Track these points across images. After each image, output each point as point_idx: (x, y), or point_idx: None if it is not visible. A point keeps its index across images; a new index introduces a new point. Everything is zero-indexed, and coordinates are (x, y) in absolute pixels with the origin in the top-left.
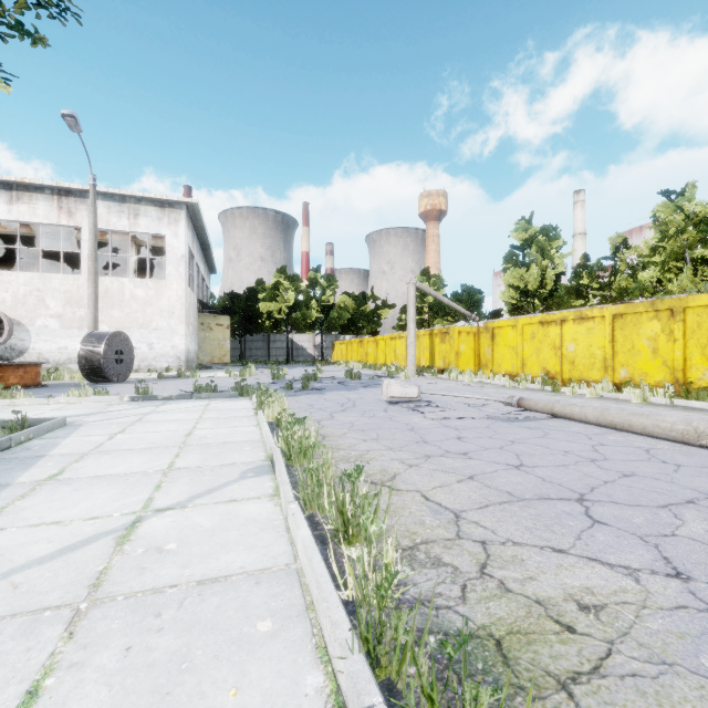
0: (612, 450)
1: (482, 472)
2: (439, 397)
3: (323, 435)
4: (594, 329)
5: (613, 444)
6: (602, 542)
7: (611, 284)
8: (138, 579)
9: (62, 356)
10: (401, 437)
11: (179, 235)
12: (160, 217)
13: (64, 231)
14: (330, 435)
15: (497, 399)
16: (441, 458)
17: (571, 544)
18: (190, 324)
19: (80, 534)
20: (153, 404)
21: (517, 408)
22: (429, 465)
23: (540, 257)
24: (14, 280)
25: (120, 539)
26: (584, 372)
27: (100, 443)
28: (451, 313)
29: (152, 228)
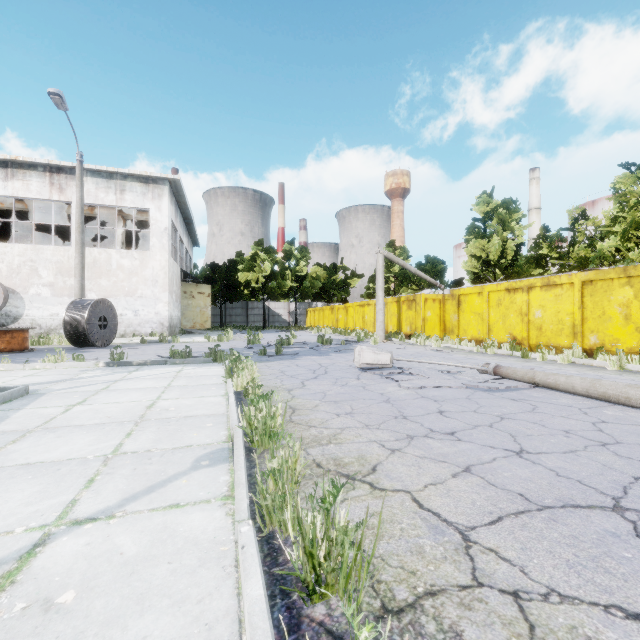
0: (619, 430)
1: (479, 462)
2: (411, 363)
3: (293, 407)
4: (562, 295)
5: (615, 421)
6: None
7: (569, 254)
8: None
9: (54, 322)
10: (377, 411)
11: (162, 209)
12: (145, 192)
13: (57, 206)
14: (300, 407)
15: (471, 367)
16: (427, 440)
17: None
18: (173, 292)
19: None
20: (126, 370)
21: (493, 376)
22: (414, 449)
23: (501, 228)
24: (10, 251)
25: (1, 580)
26: (552, 338)
27: (52, 416)
28: (416, 282)
29: (137, 203)
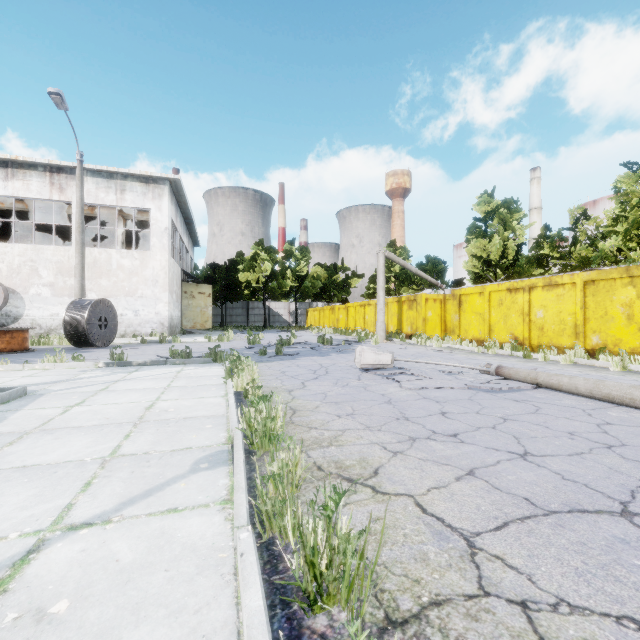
0: (624, 432)
1: (483, 465)
2: (412, 364)
3: (294, 408)
4: (564, 295)
5: (620, 422)
6: None
7: (571, 254)
8: None
9: (54, 322)
10: (378, 412)
11: (163, 209)
12: (145, 192)
13: (57, 206)
14: (301, 408)
15: (473, 367)
16: (429, 442)
17: None
18: (174, 292)
19: None
20: (126, 370)
21: (495, 377)
22: (417, 452)
23: (502, 228)
24: (10, 251)
25: None
26: (554, 338)
27: (50, 417)
28: (417, 282)
29: (137, 202)
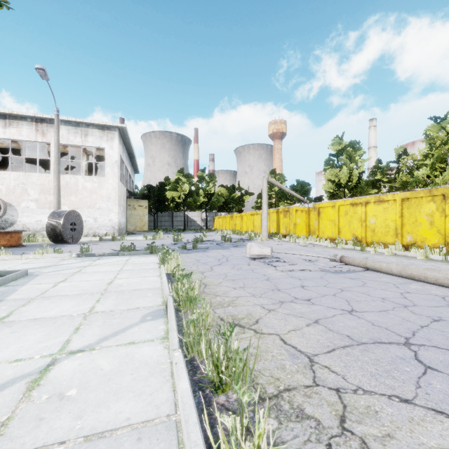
0: (417, 297)
1: (324, 317)
2: (285, 254)
3: (205, 284)
4: (388, 208)
5: (416, 292)
6: (440, 391)
7: (395, 179)
8: (33, 432)
9: (38, 226)
10: (260, 286)
11: (114, 147)
12: (102, 136)
13: (40, 146)
14: (210, 284)
15: (325, 257)
16: (292, 304)
17: (414, 393)
18: (121, 205)
19: (0, 378)
20: (91, 259)
21: (339, 263)
22: (283, 310)
23: (348, 161)
24: (7, 177)
25: (31, 383)
26: (381, 237)
27: (45, 289)
28: (290, 198)
29: (96, 143)
